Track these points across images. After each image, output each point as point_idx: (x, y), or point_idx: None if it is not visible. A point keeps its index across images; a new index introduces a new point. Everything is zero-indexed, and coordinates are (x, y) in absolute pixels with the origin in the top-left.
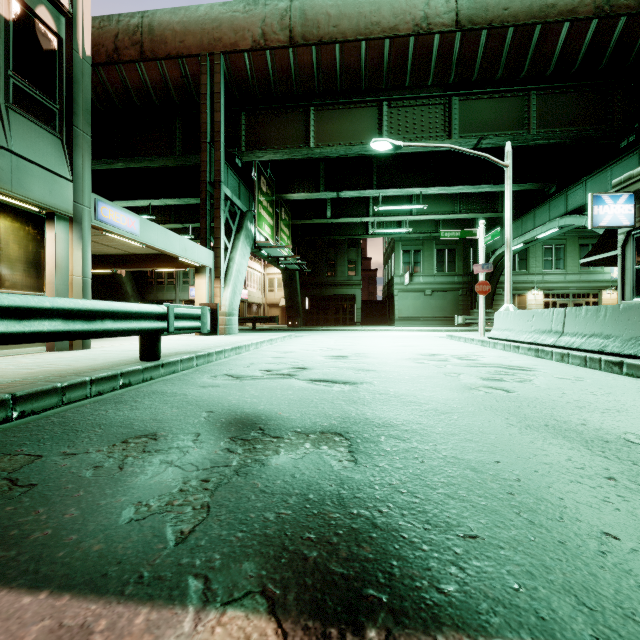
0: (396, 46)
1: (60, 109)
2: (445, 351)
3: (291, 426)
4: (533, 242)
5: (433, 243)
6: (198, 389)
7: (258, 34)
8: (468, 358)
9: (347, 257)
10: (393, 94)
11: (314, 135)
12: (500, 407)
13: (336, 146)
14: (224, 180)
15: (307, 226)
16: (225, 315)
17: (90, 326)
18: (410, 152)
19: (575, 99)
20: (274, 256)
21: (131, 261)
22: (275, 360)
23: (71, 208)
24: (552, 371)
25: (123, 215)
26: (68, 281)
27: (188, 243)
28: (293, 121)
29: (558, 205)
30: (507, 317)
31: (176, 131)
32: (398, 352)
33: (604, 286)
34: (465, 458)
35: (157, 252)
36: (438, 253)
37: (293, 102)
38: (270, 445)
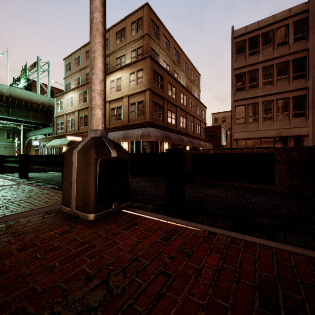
0: None
1: None
2: None
3: None
4: None
5: (5, 130)
6: None
7: None
8: None
9: None
10: None
11: None
12: None
13: None
14: None
15: None
16: None
17: None
18: None
19: (40, 115)
20: None
21: None
22: None
23: None
24: None
25: None
26: None
27: None
28: None
29: (43, 131)
30: None
31: None
32: None
33: None
34: None
35: None
36: (7, 134)
37: None
38: None
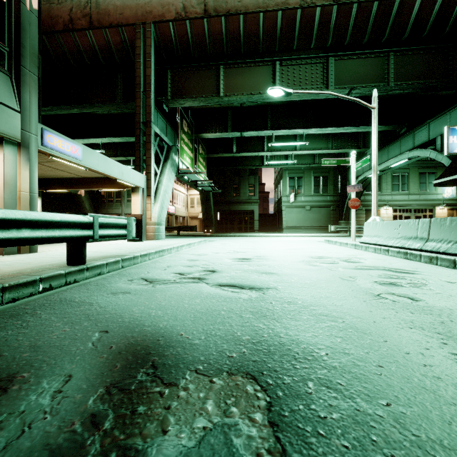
0: (287, 17)
1: (9, 51)
2: (329, 254)
3: (192, 359)
4: (387, 170)
5: (311, 172)
6: (107, 296)
7: (180, 8)
8: (352, 260)
9: (248, 182)
10: (284, 55)
11: (223, 87)
12: (423, 323)
13: (240, 95)
14: (154, 121)
15: (218, 159)
16: (154, 225)
17: (2, 234)
18: (295, 102)
19: (424, 59)
20: (193, 180)
21: (82, 183)
22: (189, 262)
23: (18, 134)
24: (435, 274)
25: (67, 143)
26: (16, 196)
27: (124, 168)
28: (207, 76)
29: (407, 142)
30: (376, 226)
31: (118, 84)
32: (292, 255)
33: (437, 203)
34: (454, 445)
35: (102, 176)
36: (315, 179)
37: (207, 62)
38: (156, 405)
